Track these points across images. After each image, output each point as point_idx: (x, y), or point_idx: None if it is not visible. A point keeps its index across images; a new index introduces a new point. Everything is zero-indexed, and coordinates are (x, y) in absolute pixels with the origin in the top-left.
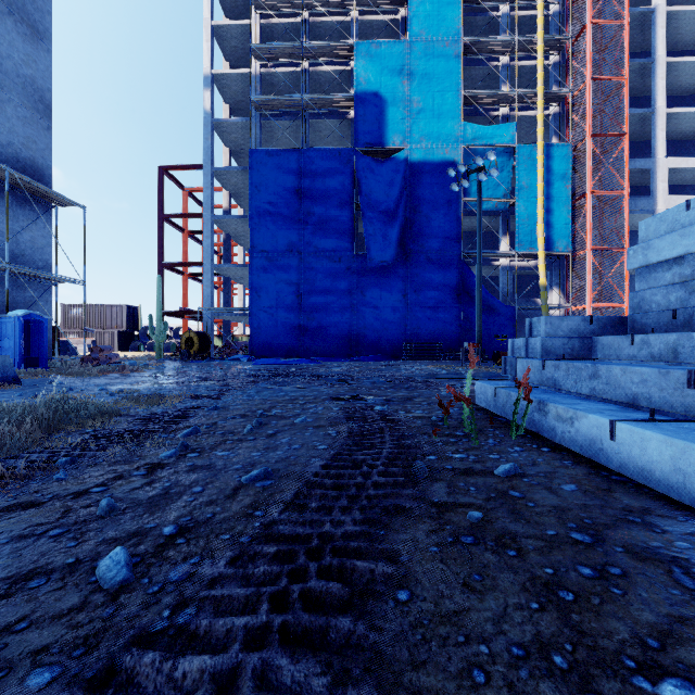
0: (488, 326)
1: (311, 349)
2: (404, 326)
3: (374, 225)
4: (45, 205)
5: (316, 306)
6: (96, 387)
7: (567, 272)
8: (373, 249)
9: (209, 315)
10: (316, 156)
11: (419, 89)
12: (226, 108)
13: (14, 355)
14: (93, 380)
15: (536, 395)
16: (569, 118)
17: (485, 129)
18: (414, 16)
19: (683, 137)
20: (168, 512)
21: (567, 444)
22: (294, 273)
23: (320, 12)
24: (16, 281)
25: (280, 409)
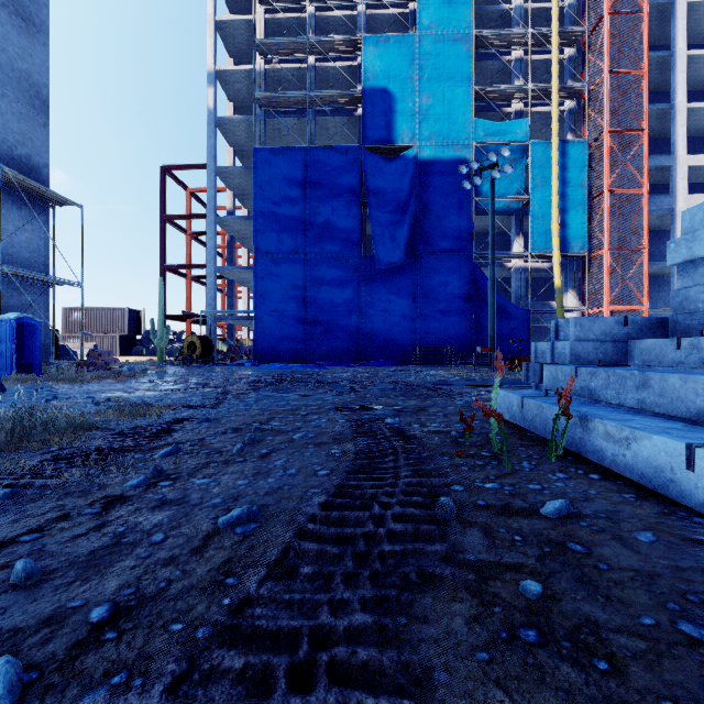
0: (500, 330)
1: (317, 353)
2: (413, 330)
3: (382, 225)
4: (41, 205)
5: (322, 309)
6: (84, 394)
7: (583, 273)
8: (381, 250)
9: (212, 319)
10: (322, 155)
11: (429, 84)
12: (230, 106)
13: (6, 360)
14: (85, 387)
15: (575, 408)
16: (585, 114)
17: (498, 126)
18: (423, 9)
19: (703, 133)
20: (109, 577)
21: (620, 470)
22: (300, 275)
23: (327, 7)
24: (11, 283)
25: (279, 422)
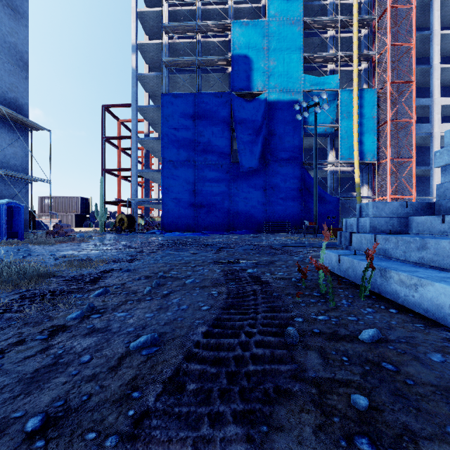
0: (320, 210)
1: (202, 226)
2: (264, 210)
3: (244, 143)
4: (23, 129)
5: (206, 197)
6: (49, 252)
7: (373, 174)
8: (243, 159)
9: (134, 203)
10: (206, 98)
11: (274, 52)
12: (146, 66)
13: (0, 230)
14: (50, 248)
15: (376, 263)
16: (375, 72)
17: (319, 79)
18: (271, 4)
19: None
20: (45, 391)
21: (410, 306)
22: (191, 175)
23: (209, 3)
24: (4, 180)
25: (176, 271)
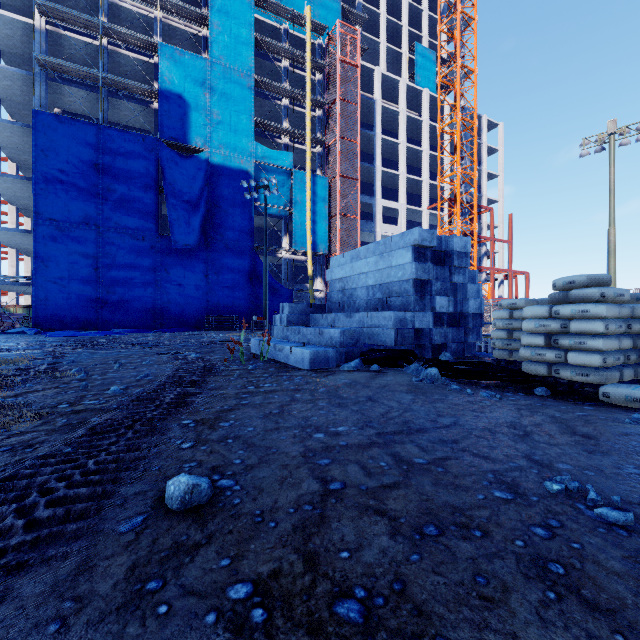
0: (273, 303)
1: (111, 321)
2: (206, 301)
3: (178, 211)
4: None
5: (117, 280)
6: None
7: (326, 266)
8: (177, 232)
9: None
10: (117, 136)
11: (219, 104)
12: None
13: None
14: None
15: (275, 342)
16: (327, 159)
17: (272, 152)
18: (215, 42)
19: (391, 186)
20: (114, 385)
21: (281, 360)
22: (92, 246)
23: None
24: None
25: (125, 360)
